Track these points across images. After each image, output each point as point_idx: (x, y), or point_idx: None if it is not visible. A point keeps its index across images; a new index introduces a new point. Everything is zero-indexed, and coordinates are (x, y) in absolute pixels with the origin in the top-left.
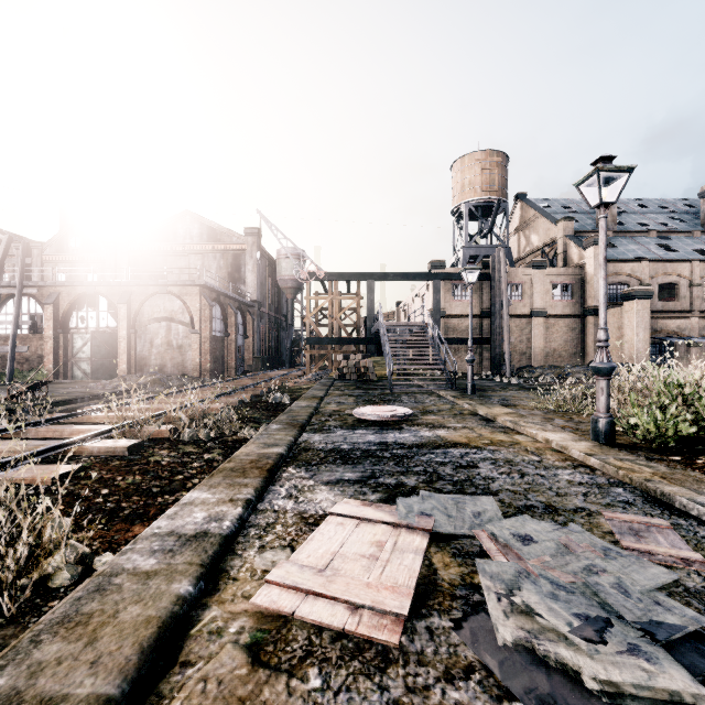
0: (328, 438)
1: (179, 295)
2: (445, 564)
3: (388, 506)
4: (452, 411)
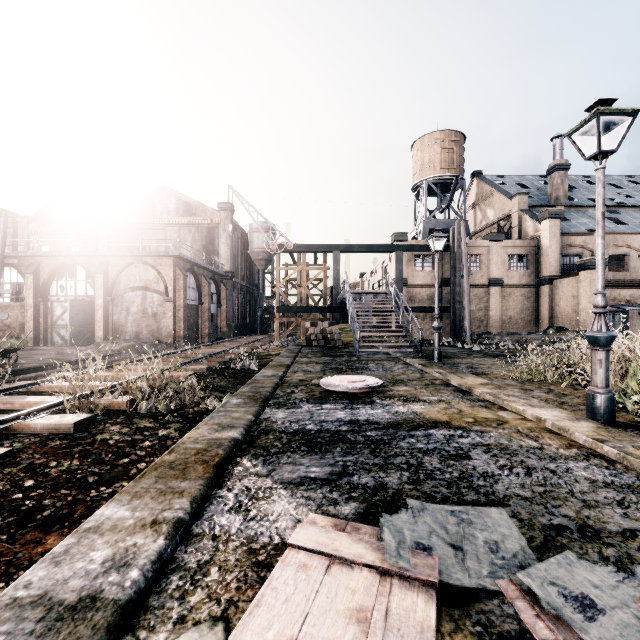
0: (293, 416)
1: (153, 265)
2: None
3: (368, 528)
4: (422, 381)
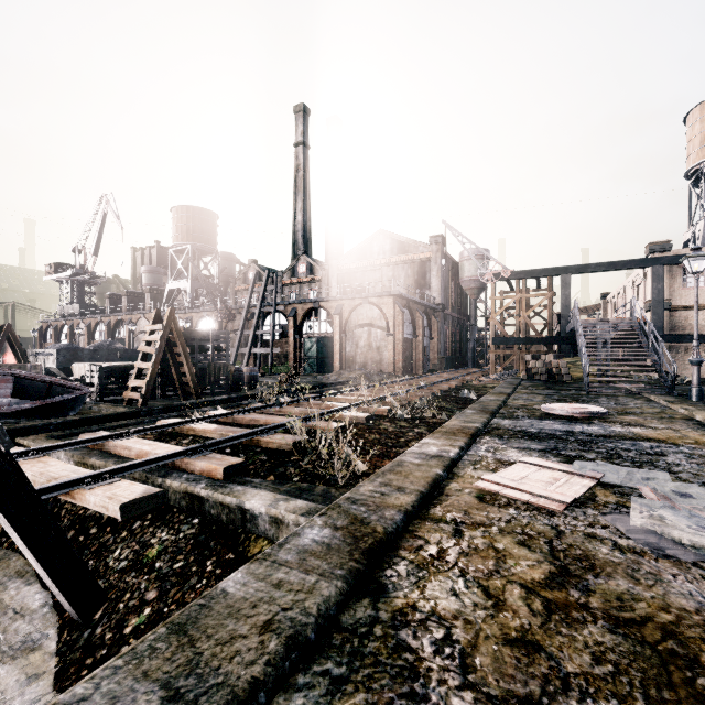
0: (516, 424)
1: (377, 305)
2: (605, 495)
3: (565, 464)
4: (659, 414)
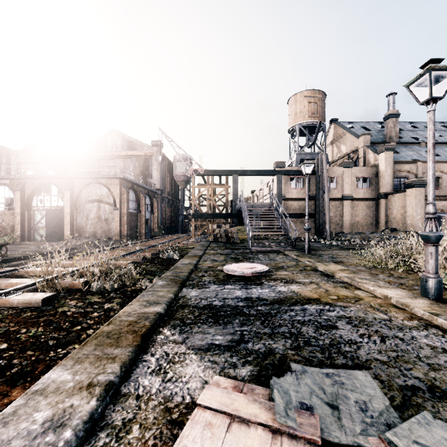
0: (203, 294)
1: (105, 185)
2: None
3: (261, 389)
4: (297, 267)
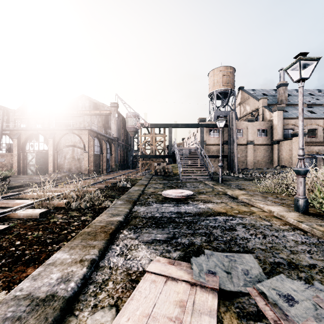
0: (148, 209)
1: (78, 134)
2: None
3: (185, 263)
4: (213, 192)
